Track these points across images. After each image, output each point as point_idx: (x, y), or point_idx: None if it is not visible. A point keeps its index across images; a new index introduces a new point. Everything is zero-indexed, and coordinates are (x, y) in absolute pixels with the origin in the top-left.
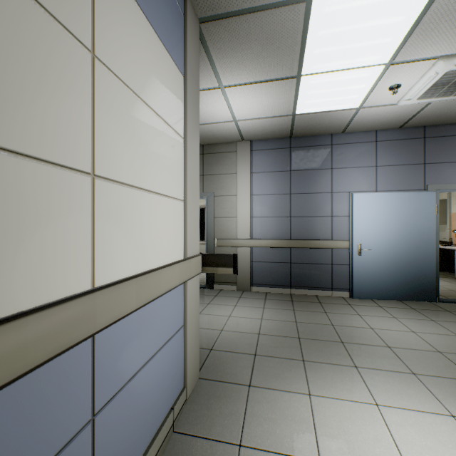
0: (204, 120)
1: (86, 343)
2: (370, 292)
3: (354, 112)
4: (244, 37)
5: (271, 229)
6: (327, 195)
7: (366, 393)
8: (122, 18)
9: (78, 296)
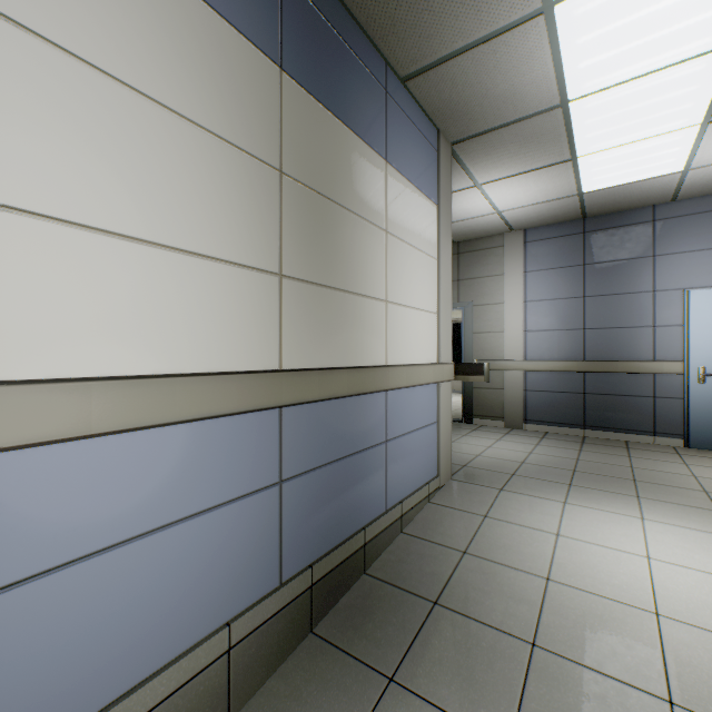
0: (459, 217)
1: (383, 396)
2: None
3: (680, 176)
4: (498, 144)
5: (554, 346)
6: (645, 296)
7: (635, 512)
8: (398, 197)
9: (383, 366)
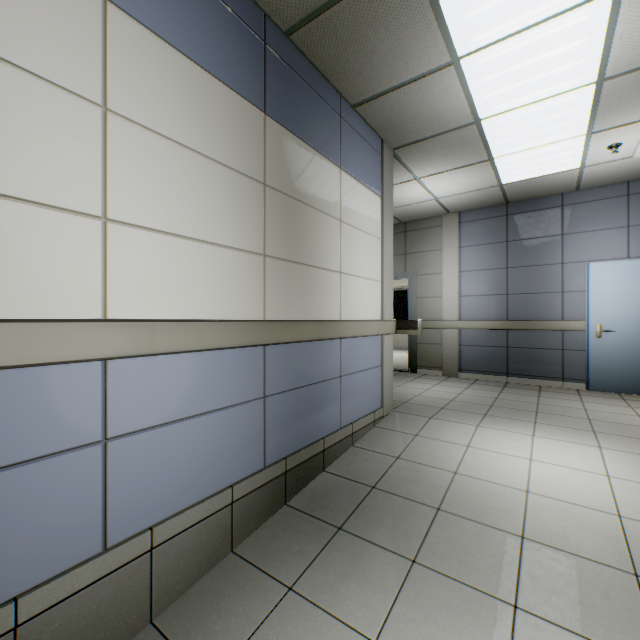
0: (404, 202)
1: (338, 343)
2: (615, 384)
3: (578, 171)
4: (430, 149)
5: (483, 308)
6: (555, 267)
7: (529, 431)
8: (350, 194)
9: (338, 320)
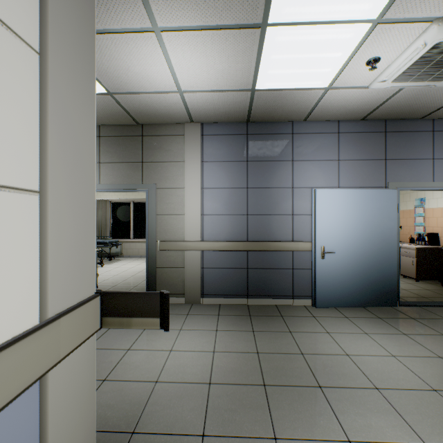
0: (139, 86)
1: None
2: (334, 299)
3: (321, 94)
4: None
5: (226, 228)
6: (288, 190)
7: None
8: None
9: None
